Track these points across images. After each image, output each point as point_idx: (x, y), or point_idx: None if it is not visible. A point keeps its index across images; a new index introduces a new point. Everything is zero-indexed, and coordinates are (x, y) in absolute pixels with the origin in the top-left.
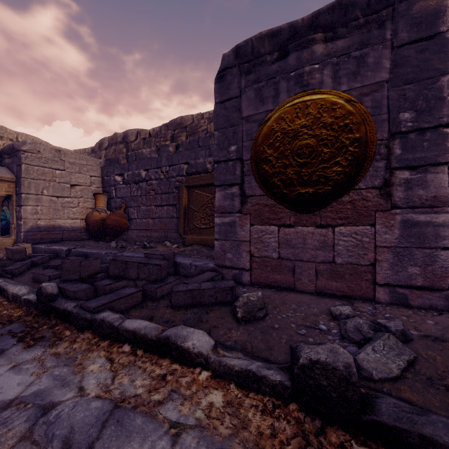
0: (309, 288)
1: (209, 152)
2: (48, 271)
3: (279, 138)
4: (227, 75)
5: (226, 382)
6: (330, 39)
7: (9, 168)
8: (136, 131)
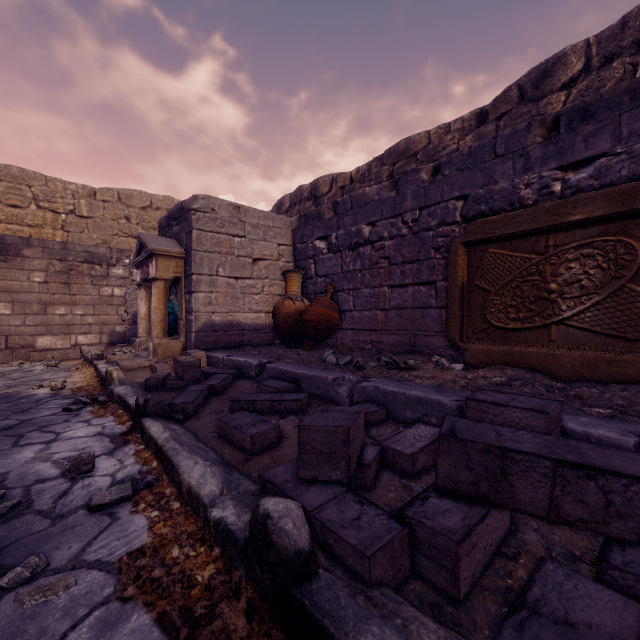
0: None
1: (524, 163)
2: (245, 420)
3: None
4: None
5: None
6: None
7: (177, 239)
8: (330, 177)
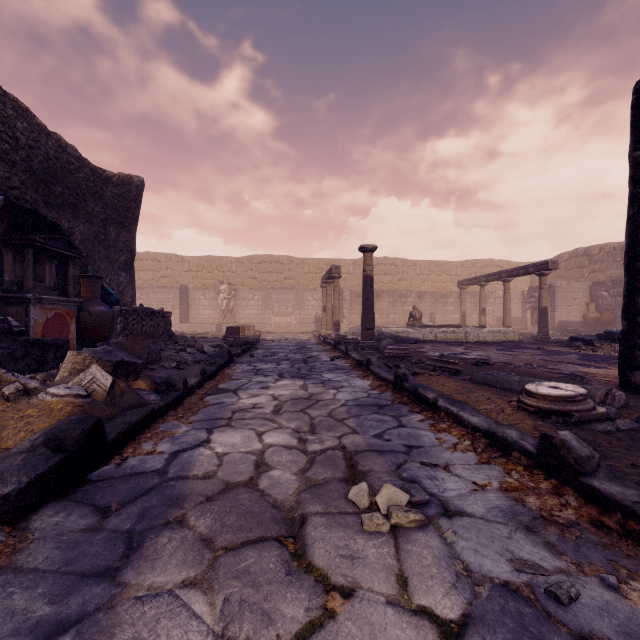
0: None
1: None
2: None
3: None
4: None
5: None
6: None
7: None
8: (599, 247)
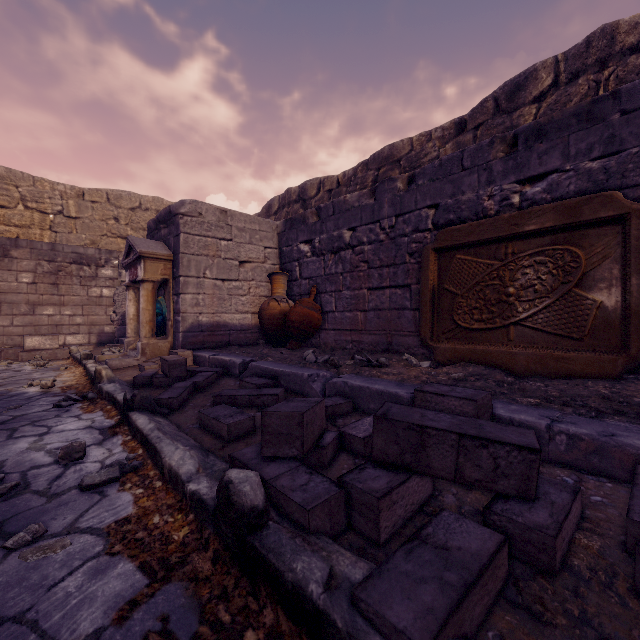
0: None
1: (487, 176)
2: (224, 412)
3: None
4: None
5: None
6: None
7: (165, 242)
8: (318, 181)
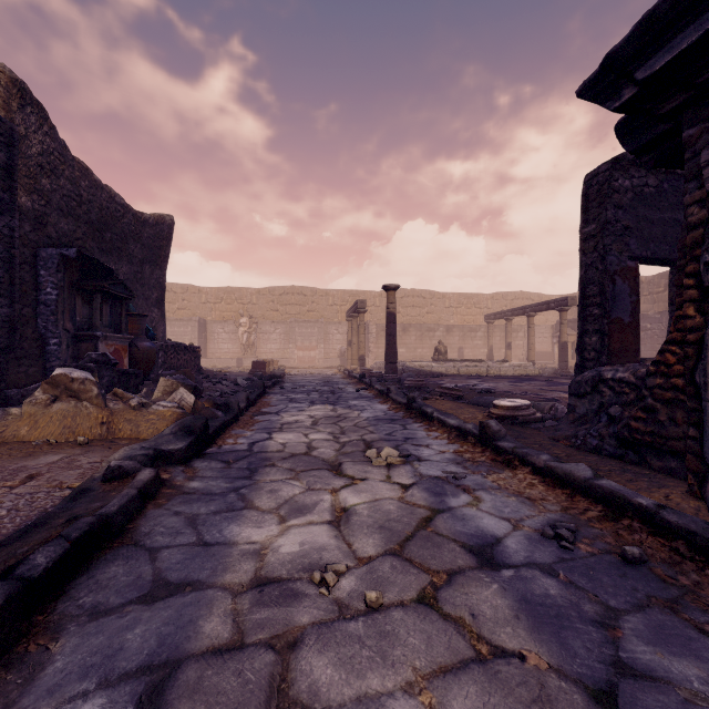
0: None
1: None
2: None
3: None
4: None
5: None
6: None
7: (571, 328)
8: None
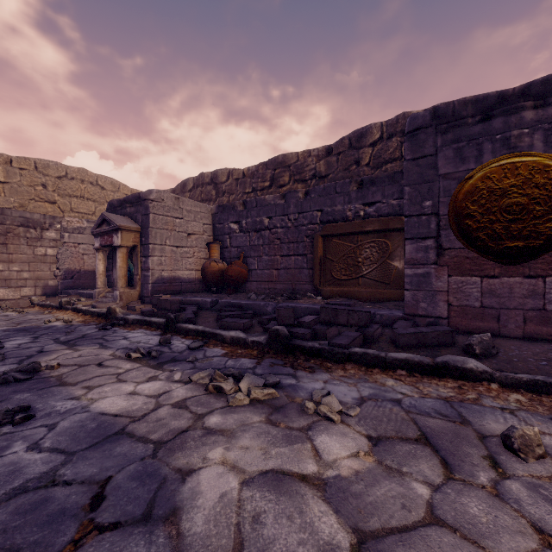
0: (515, 334)
1: (348, 199)
2: (234, 320)
3: (485, 196)
4: (420, 134)
5: (515, 389)
6: (538, 106)
7: (131, 218)
8: (228, 171)
